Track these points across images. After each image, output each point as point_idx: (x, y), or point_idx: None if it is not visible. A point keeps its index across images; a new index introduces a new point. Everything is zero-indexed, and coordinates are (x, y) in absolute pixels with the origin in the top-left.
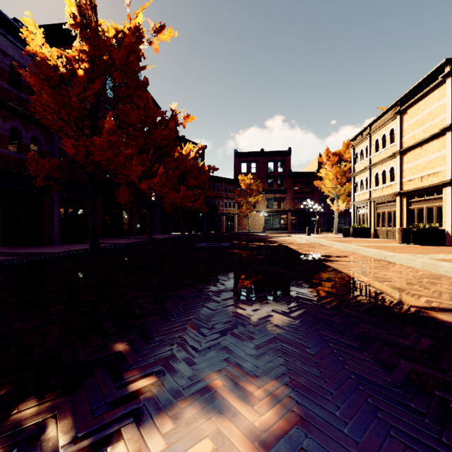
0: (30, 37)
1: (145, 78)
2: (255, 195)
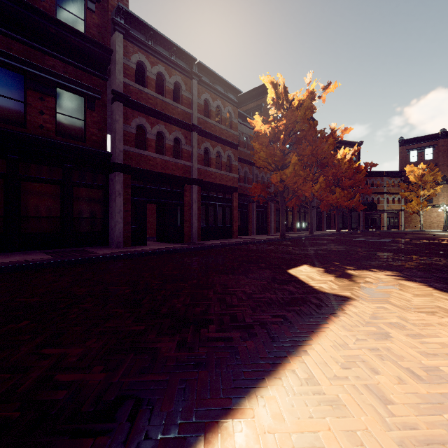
0: (256, 124)
1: (315, 121)
2: (430, 187)
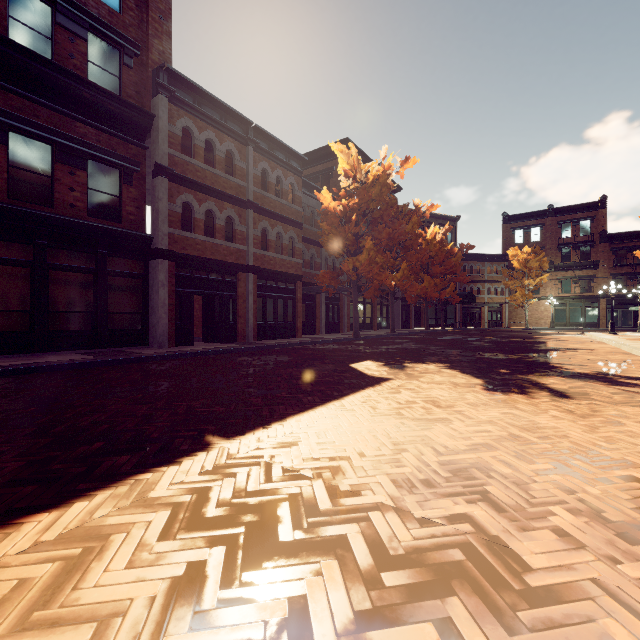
0: (324, 200)
1: (393, 200)
2: (536, 276)
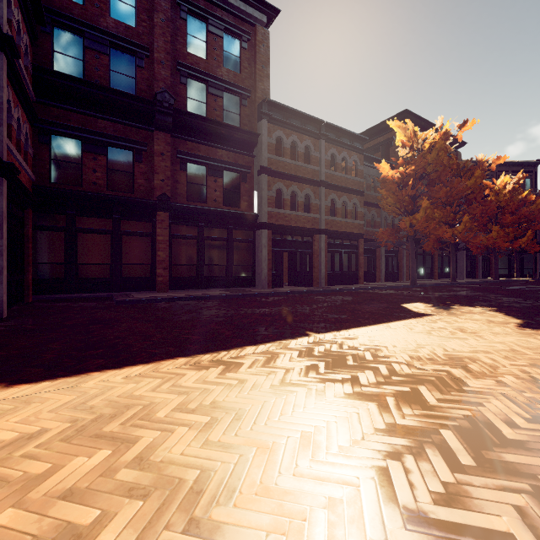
0: (383, 170)
1: (451, 161)
2: None
